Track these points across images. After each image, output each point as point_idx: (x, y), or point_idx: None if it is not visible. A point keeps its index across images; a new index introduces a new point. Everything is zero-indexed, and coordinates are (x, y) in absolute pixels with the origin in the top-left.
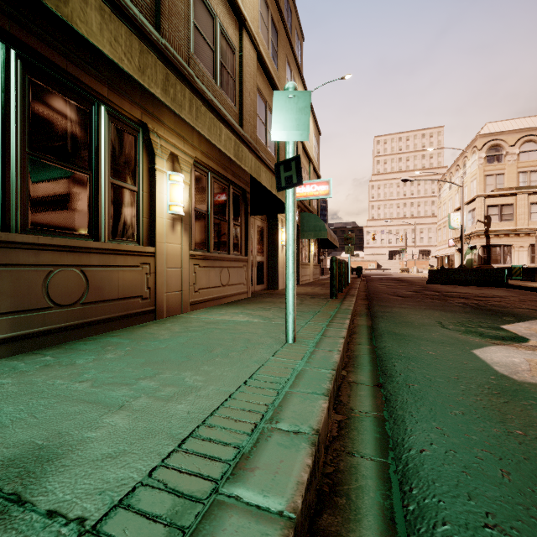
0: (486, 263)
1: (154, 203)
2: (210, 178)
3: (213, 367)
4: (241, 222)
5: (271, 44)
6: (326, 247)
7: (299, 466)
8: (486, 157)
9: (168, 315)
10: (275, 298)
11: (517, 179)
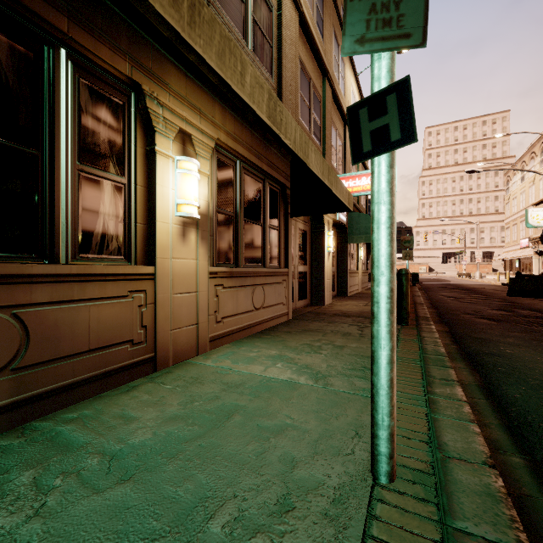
0: None
1: (154, 201)
2: (238, 168)
3: None
4: (279, 226)
5: (316, 8)
6: None
7: None
8: None
9: (175, 360)
10: (323, 322)
11: None
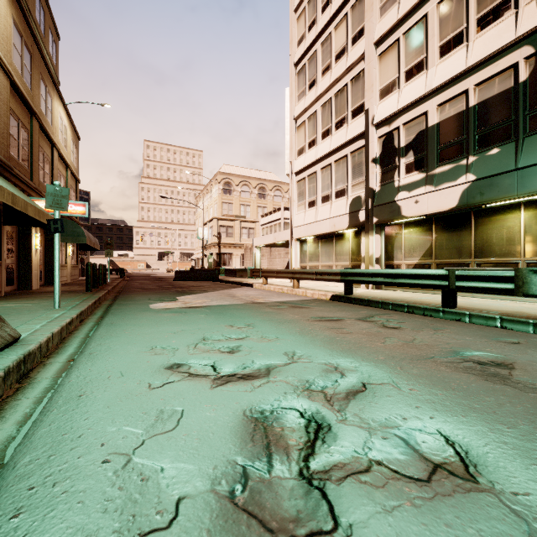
0: (219, 265)
1: None
2: None
3: (17, 316)
4: None
5: (25, 68)
6: (87, 249)
7: (67, 320)
8: (223, 189)
9: None
10: (34, 295)
11: (240, 209)
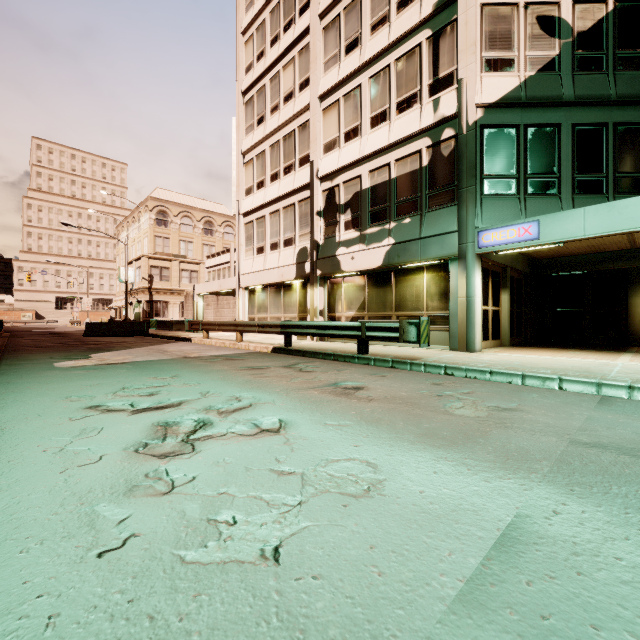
0: (150, 316)
1: None
2: None
3: None
4: None
5: None
6: None
7: None
8: (156, 219)
9: None
10: None
11: (179, 246)
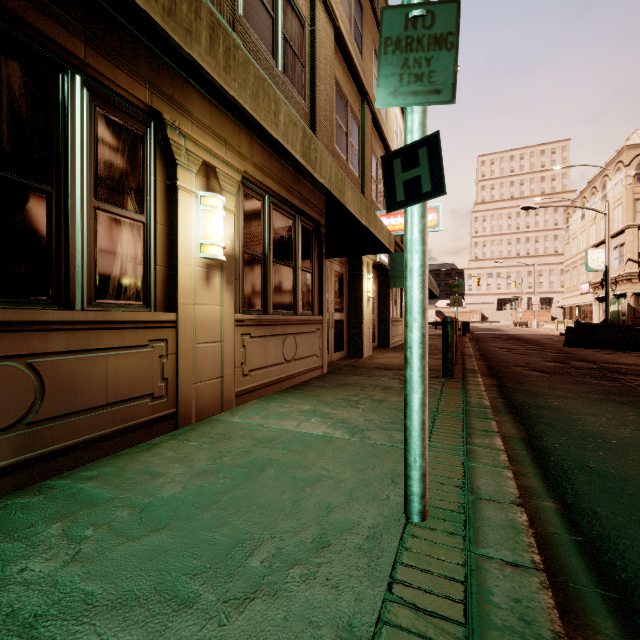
0: None
1: (175, 241)
2: (267, 204)
3: None
4: (313, 268)
5: (354, 22)
6: None
7: None
8: (636, 175)
9: (199, 417)
10: (362, 376)
11: None
